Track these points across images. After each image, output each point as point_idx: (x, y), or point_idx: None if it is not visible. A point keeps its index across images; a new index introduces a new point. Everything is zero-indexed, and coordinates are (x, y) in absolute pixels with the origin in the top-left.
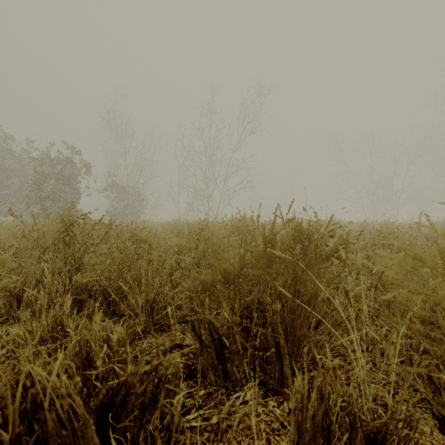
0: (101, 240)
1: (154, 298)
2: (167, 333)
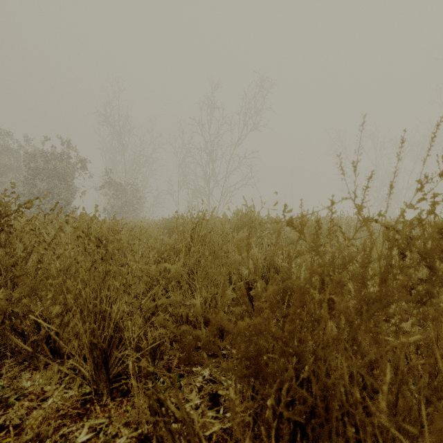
0: (54, 239)
1: (112, 335)
2: (131, 401)
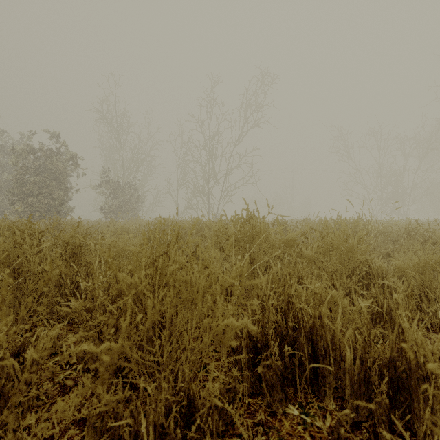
0: None
1: None
2: None
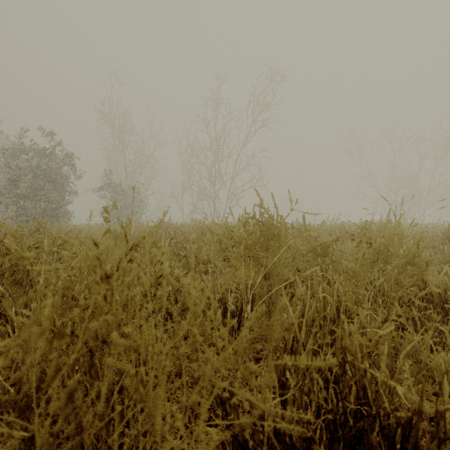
0: None
1: None
2: None
